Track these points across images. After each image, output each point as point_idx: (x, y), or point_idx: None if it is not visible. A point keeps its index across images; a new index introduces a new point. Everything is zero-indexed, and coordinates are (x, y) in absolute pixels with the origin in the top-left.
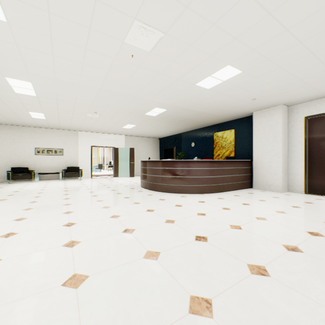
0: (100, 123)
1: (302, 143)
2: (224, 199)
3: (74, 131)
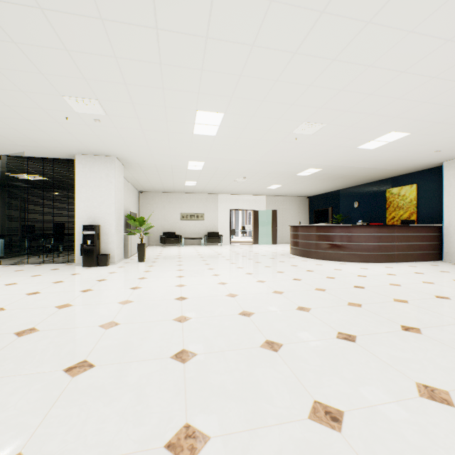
0: (244, 185)
1: None
2: (393, 268)
3: (214, 194)
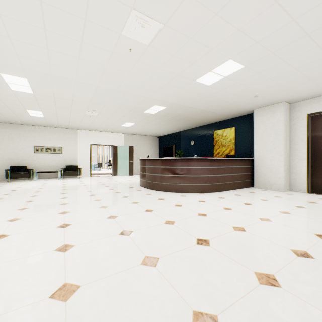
0: (99, 121)
1: (305, 141)
2: (225, 199)
3: (73, 129)
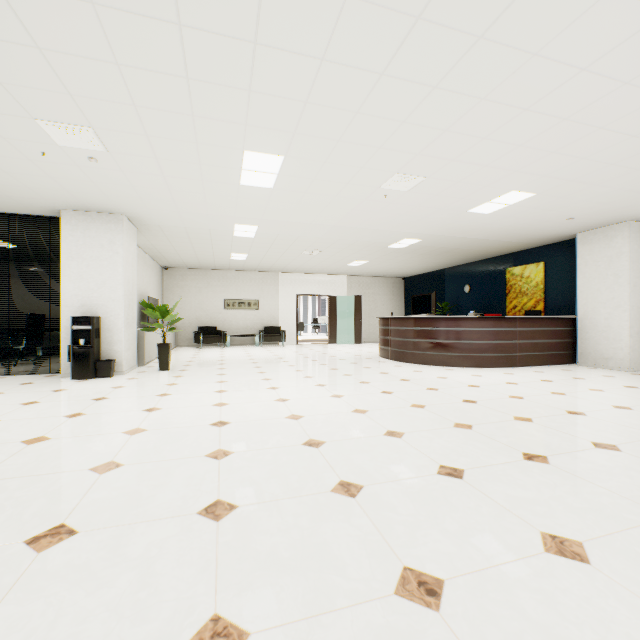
0: (315, 261)
1: None
2: (514, 375)
3: (273, 272)
